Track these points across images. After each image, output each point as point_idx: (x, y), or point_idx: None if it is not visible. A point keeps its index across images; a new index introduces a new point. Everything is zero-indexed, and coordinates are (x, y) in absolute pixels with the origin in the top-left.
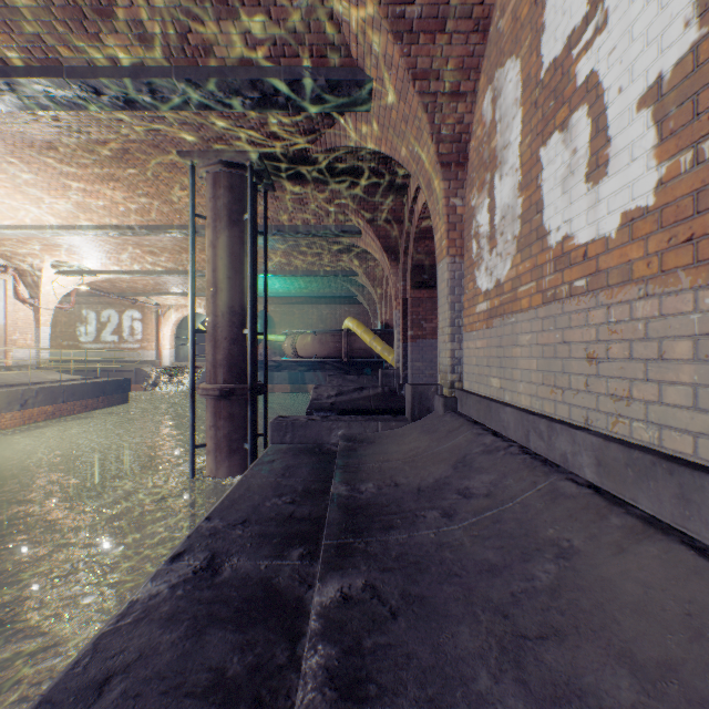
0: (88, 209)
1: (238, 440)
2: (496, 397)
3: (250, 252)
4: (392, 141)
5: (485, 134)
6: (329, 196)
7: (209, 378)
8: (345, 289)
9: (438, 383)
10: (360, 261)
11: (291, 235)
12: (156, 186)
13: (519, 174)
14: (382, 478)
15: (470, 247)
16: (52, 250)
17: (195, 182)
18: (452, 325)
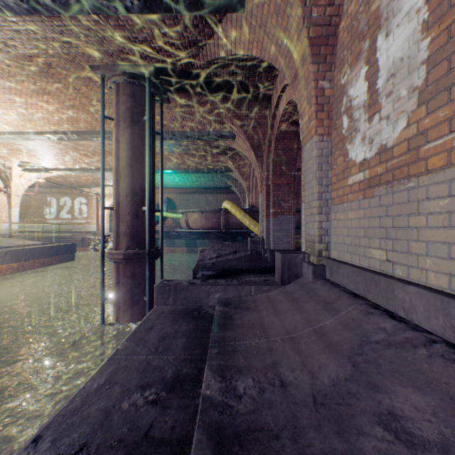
0: (31, 119)
1: (139, 293)
2: (380, 269)
3: (148, 145)
4: (263, 40)
5: (362, 3)
6: (211, 106)
7: (116, 245)
8: (223, 182)
9: (303, 251)
10: (234, 161)
11: (183, 139)
12: (79, 98)
13: (423, 12)
14: (262, 366)
15: (339, 124)
16: (17, 153)
17: (104, 90)
18: (320, 198)
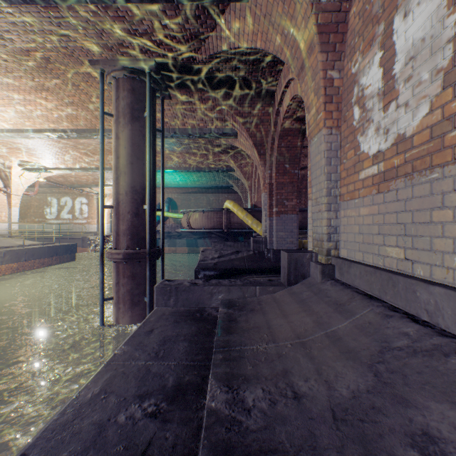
0: (30, 116)
1: (139, 294)
2: (397, 269)
3: (148, 142)
4: (268, 31)
5: None
6: (213, 103)
7: (116, 244)
8: (225, 182)
9: (310, 250)
10: (236, 160)
11: (185, 136)
12: (78, 95)
13: None
14: (272, 375)
15: (349, 116)
16: (16, 152)
17: (104, 86)
18: (328, 194)
